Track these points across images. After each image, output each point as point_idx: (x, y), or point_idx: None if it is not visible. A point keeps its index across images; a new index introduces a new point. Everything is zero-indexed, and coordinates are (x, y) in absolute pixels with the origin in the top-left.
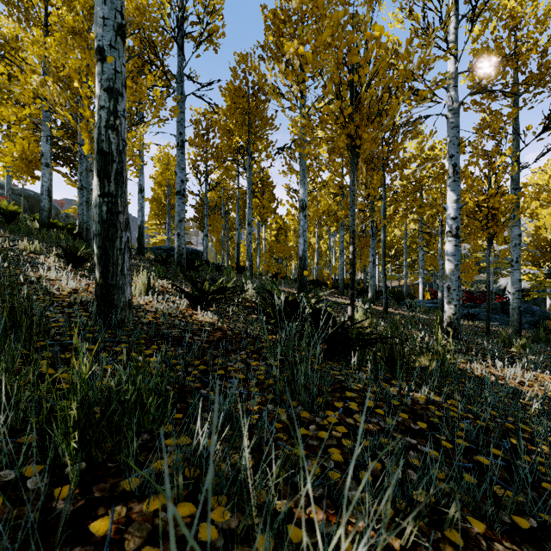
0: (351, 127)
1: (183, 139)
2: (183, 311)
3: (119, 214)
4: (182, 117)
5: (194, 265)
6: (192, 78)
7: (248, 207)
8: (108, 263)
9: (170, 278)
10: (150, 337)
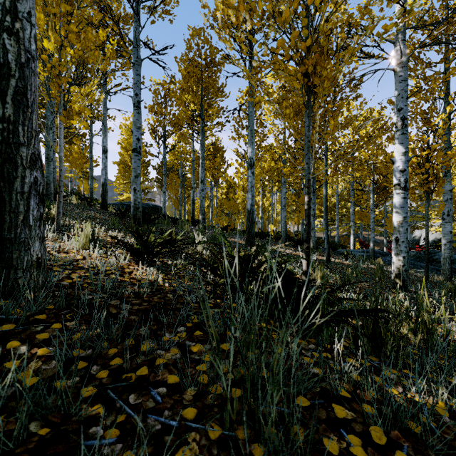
0: (309, 64)
1: (139, 99)
2: (124, 266)
3: (20, 147)
4: (138, 79)
5: (150, 218)
6: (148, 45)
7: (201, 166)
8: (2, 211)
9: (125, 230)
10: (58, 309)
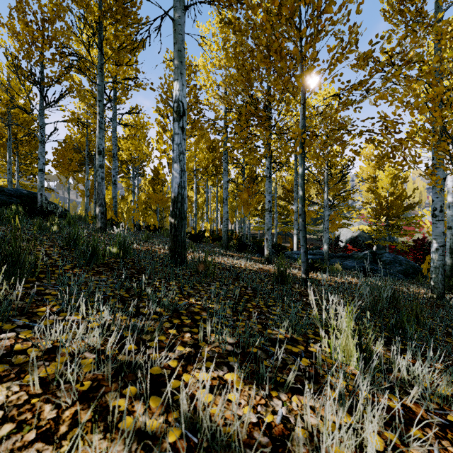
0: None
1: None
2: None
3: None
4: None
5: None
6: None
7: (98, 127)
8: None
9: None
10: None
